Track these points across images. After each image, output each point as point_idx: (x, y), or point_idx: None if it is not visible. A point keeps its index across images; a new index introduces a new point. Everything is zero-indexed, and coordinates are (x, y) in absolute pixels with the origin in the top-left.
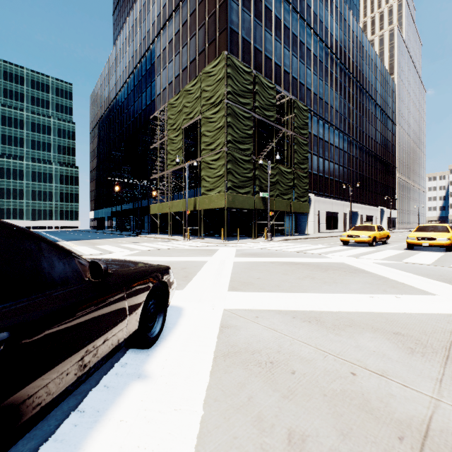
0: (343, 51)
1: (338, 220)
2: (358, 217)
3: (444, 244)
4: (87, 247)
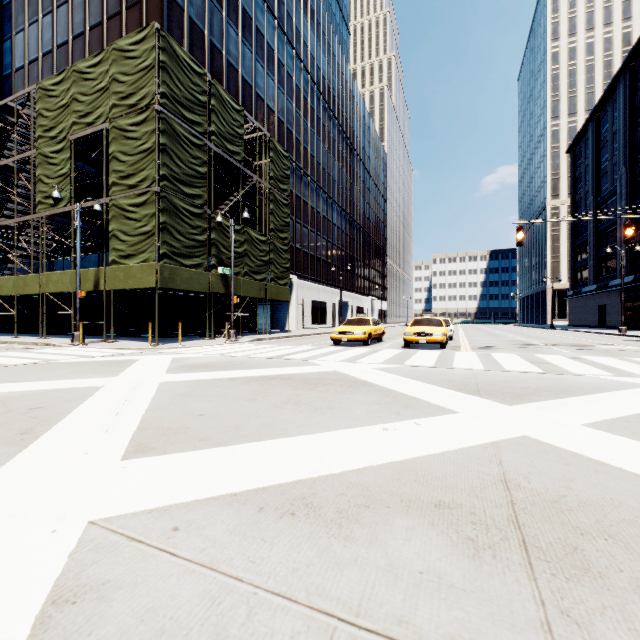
0: (332, 95)
1: (326, 312)
2: (348, 309)
3: (440, 340)
4: None
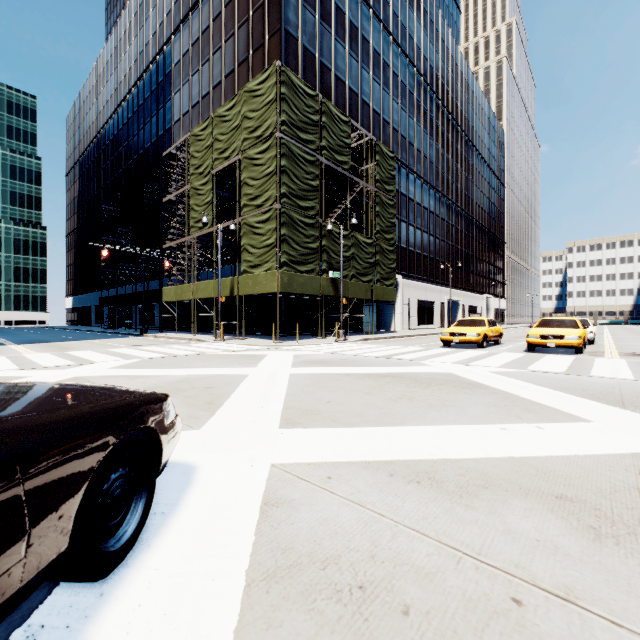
0: (440, 83)
1: (434, 312)
2: (459, 308)
3: (574, 343)
4: (50, 354)
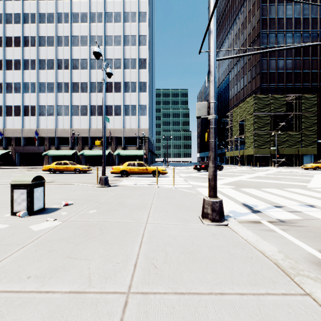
0: None
1: None
2: None
3: None
4: None
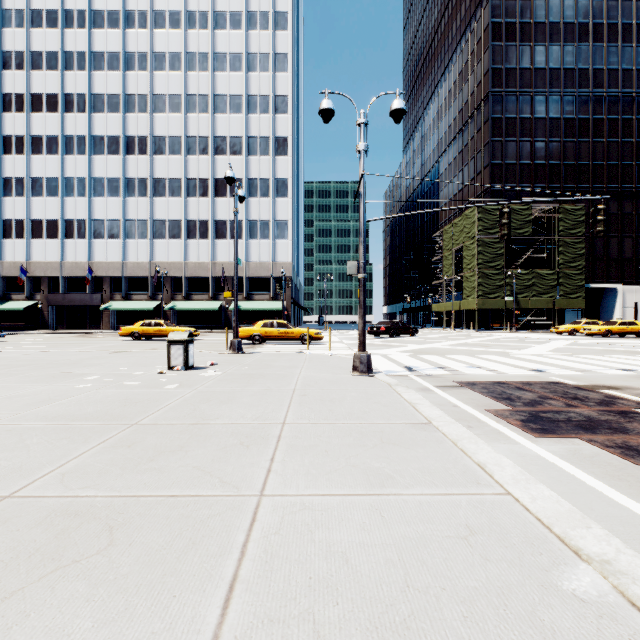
0: None
1: None
2: None
3: (593, 332)
4: None
